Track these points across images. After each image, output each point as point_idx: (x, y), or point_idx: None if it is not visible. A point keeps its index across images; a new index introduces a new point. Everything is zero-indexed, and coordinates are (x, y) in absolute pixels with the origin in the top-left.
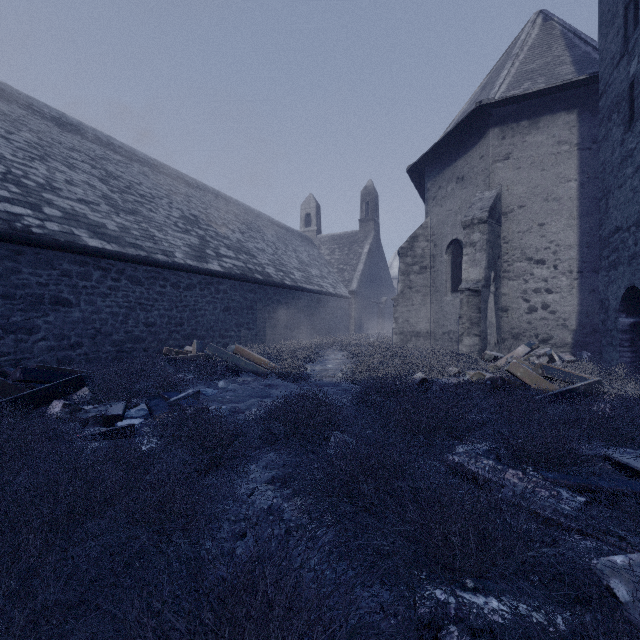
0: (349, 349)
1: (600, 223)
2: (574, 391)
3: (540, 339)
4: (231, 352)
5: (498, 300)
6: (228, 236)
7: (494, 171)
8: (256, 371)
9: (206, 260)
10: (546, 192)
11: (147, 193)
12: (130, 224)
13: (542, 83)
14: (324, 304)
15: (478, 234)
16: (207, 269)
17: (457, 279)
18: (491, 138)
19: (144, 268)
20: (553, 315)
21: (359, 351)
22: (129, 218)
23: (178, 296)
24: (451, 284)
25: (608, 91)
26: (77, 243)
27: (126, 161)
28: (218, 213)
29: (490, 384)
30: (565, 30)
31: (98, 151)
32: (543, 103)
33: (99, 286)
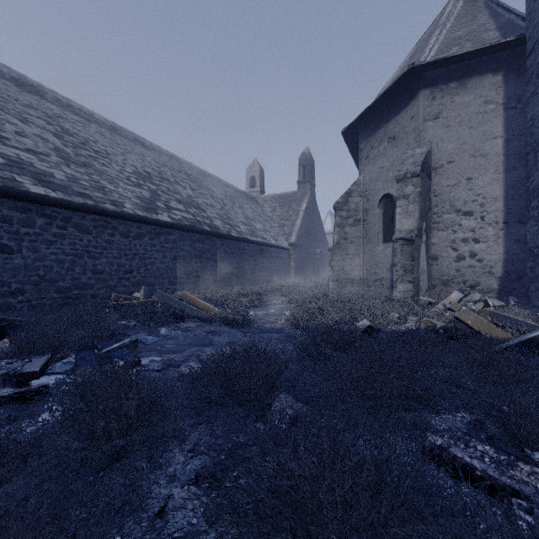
0: (289, 295)
1: (528, 175)
2: (534, 341)
3: (468, 285)
4: (178, 298)
5: (429, 249)
6: (179, 192)
7: (425, 129)
8: (200, 317)
9: (156, 211)
10: (473, 148)
11: (102, 150)
12: (80, 175)
13: (469, 47)
14: (267, 254)
15: (411, 187)
16: (156, 219)
17: (388, 230)
18: (422, 99)
19: (92, 217)
20: (480, 263)
21: (299, 296)
22: (80, 170)
23: (127, 245)
24: (383, 235)
25: (538, 49)
26: (17, 189)
27: (84, 121)
28: (171, 172)
29: (443, 333)
30: (488, 2)
31: (56, 111)
32: (471, 66)
33: (43, 233)
